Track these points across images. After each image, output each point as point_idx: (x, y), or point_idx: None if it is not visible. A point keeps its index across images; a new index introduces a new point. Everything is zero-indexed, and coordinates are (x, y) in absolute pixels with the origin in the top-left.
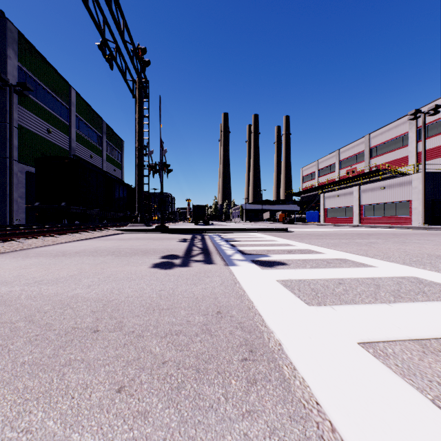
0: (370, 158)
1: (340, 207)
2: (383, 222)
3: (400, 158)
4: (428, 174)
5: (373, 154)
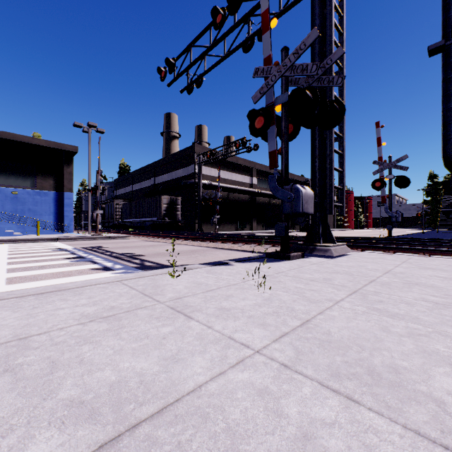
0: None
1: None
2: None
3: None
4: None
5: None
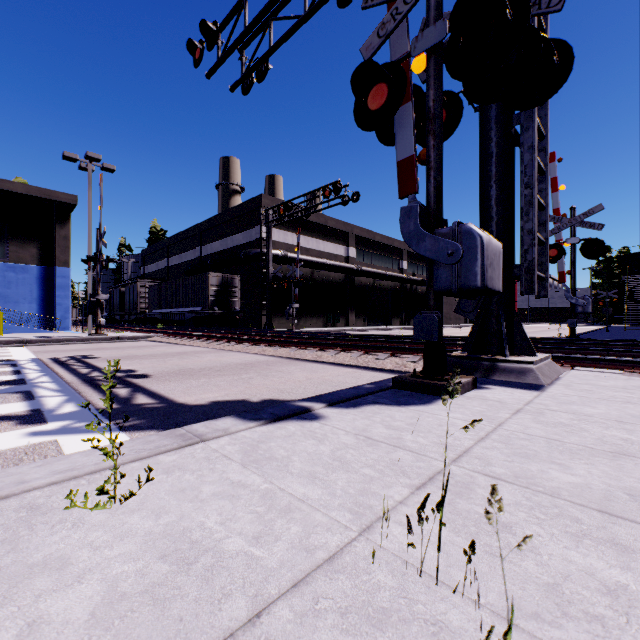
0: None
1: None
2: None
3: None
4: None
5: None
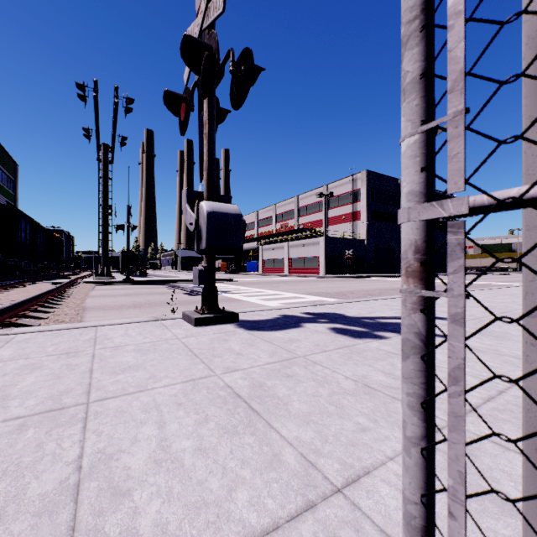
0: (298, 217)
1: (274, 258)
2: (304, 272)
3: (318, 220)
4: (329, 238)
5: (300, 214)
